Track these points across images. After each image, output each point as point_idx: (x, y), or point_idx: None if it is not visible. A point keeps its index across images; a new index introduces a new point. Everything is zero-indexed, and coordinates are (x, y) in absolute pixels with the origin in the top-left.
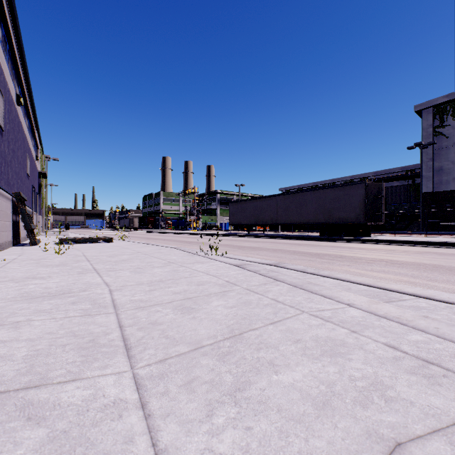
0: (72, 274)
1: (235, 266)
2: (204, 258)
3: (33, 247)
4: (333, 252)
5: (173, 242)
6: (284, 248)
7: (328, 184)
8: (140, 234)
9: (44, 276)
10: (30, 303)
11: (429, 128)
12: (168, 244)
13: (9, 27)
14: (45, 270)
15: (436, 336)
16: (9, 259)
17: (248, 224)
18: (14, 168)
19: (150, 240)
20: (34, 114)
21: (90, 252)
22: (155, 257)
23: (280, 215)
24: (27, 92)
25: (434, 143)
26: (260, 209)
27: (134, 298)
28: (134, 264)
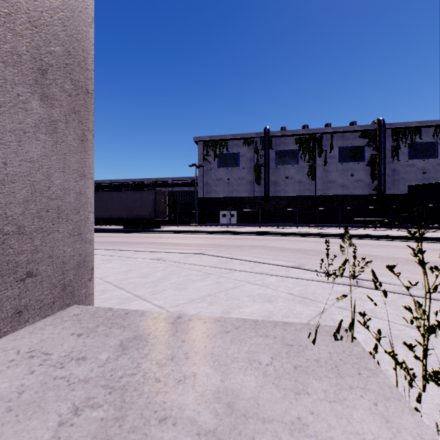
0: None
1: None
2: None
3: None
4: (125, 240)
5: None
6: None
7: (138, 182)
8: None
9: None
10: None
11: (202, 155)
12: None
13: None
14: None
15: (117, 256)
16: None
17: None
18: None
19: None
20: None
21: None
22: None
23: None
24: None
25: (203, 166)
26: None
27: None
28: None
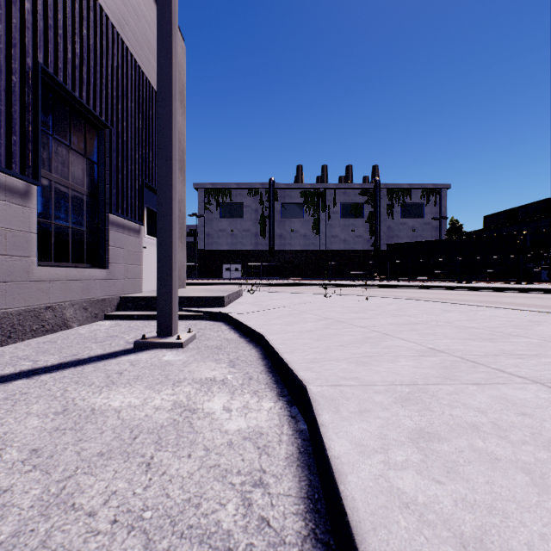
0: None
1: None
2: None
3: None
4: None
5: None
6: None
7: None
8: None
9: None
10: None
11: (203, 203)
12: None
13: None
14: None
15: None
16: None
17: None
18: None
19: None
20: None
21: None
22: None
23: None
24: None
25: (204, 216)
26: None
27: None
28: None
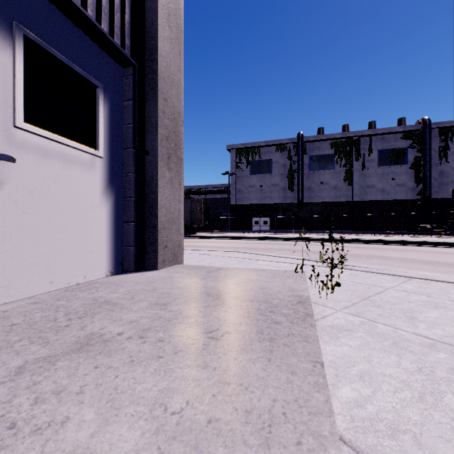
0: None
1: None
2: None
3: None
4: None
5: None
6: None
7: None
8: None
9: None
10: None
11: (234, 162)
12: None
13: None
14: None
15: None
16: None
17: None
18: None
19: None
20: None
21: None
22: None
23: None
24: None
25: (235, 173)
26: None
27: None
28: None
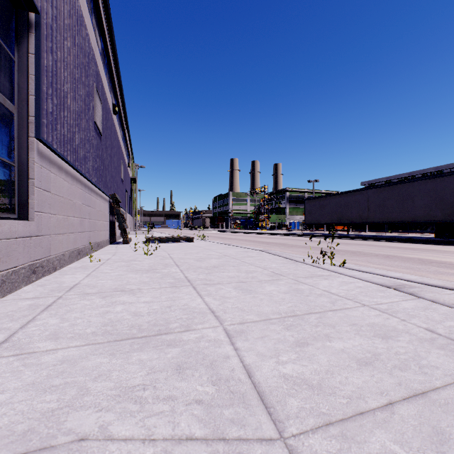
0: (164, 286)
1: (390, 289)
2: (316, 268)
3: (125, 246)
4: None
5: (249, 242)
6: (397, 254)
7: (430, 173)
8: (213, 234)
9: (133, 288)
10: (113, 355)
11: None
12: (245, 244)
13: (107, 40)
14: (135, 278)
15: None
16: (104, 259)
17: (329, 223)
18: (111, 172)
19: (225, 240)
20: (127, 125)
21: (175, 253)
22: (249, 264)
23: (372, 211)
24: (121, 105)
25: None
26: (344, 205)
27: (287, 372)
28: (230, 273)
